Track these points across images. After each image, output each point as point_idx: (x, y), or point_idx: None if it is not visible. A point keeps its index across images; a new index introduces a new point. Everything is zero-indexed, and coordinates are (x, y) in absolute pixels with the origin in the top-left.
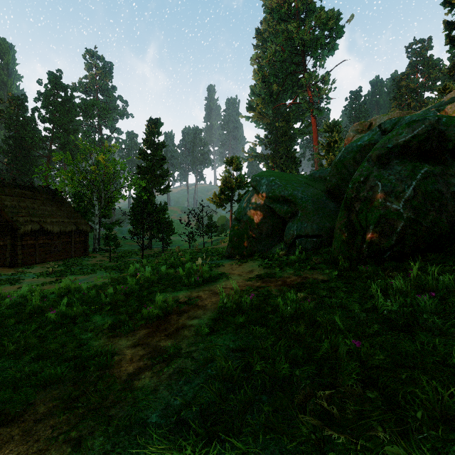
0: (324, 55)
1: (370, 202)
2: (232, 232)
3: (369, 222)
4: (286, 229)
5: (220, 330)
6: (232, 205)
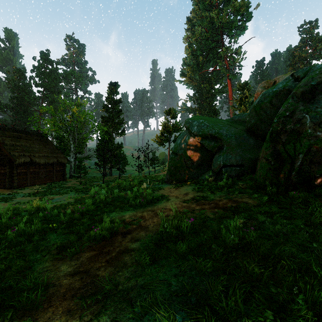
0: (237, 34)
1: (298, 133)
2: (170, 163)
3: (298, 151)
4: (213, 160)
5: (160, 259)
6: (169, 143)
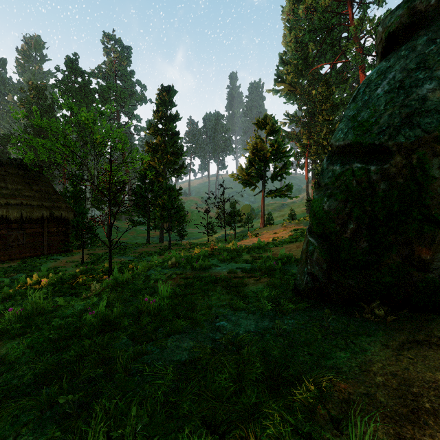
0: None
1: None
2: (330, 200)
3: None
4: None
5: None
6: (264, 183)
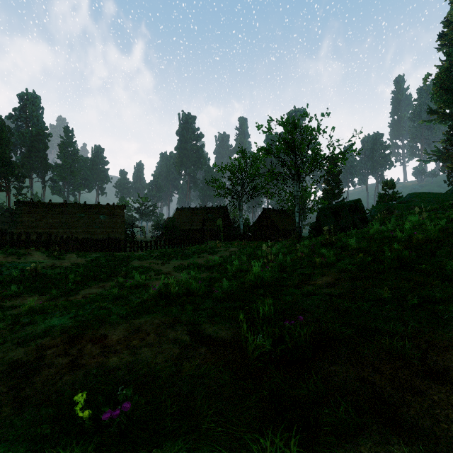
0: None
1: None
2: None
3: None
4: None
5: None
6: None
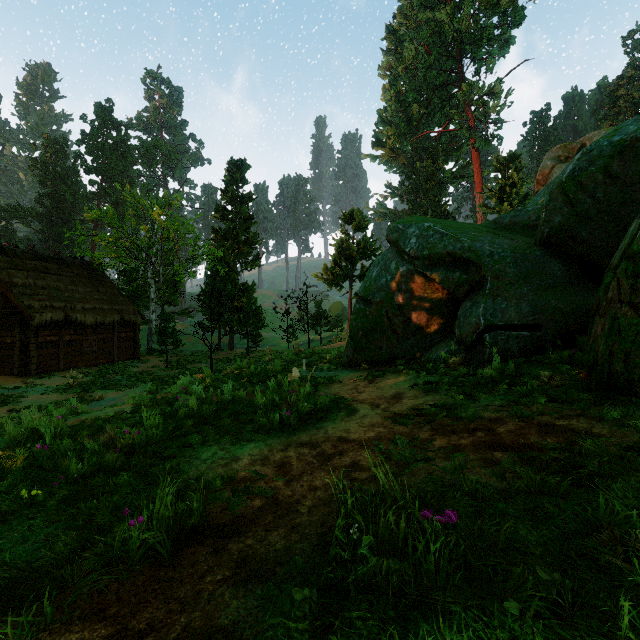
0: (492, 54)
1: None
2: (354, 321)
3: None
4: (459, 315)
5: None
6: (351, 283)
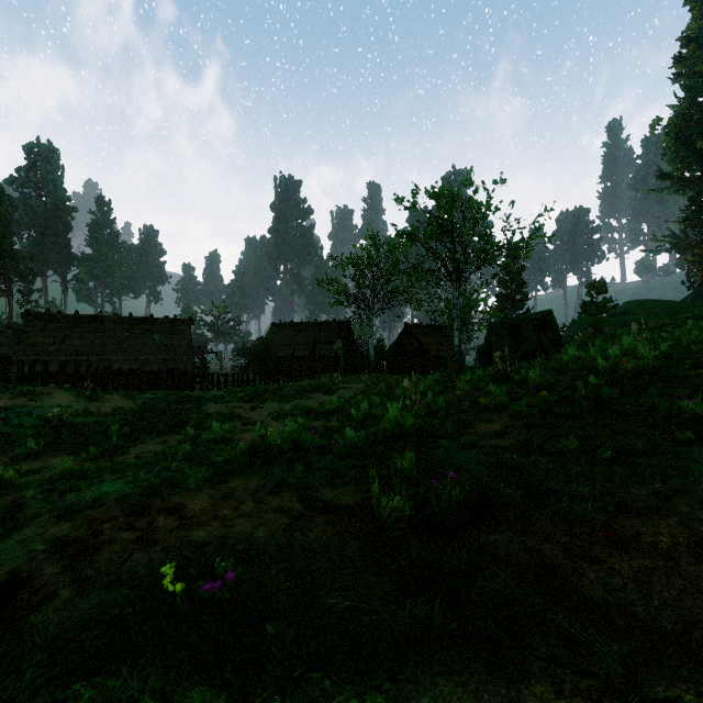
0: None
1: None
2: None
3: None
4: None
5: None
6: None
